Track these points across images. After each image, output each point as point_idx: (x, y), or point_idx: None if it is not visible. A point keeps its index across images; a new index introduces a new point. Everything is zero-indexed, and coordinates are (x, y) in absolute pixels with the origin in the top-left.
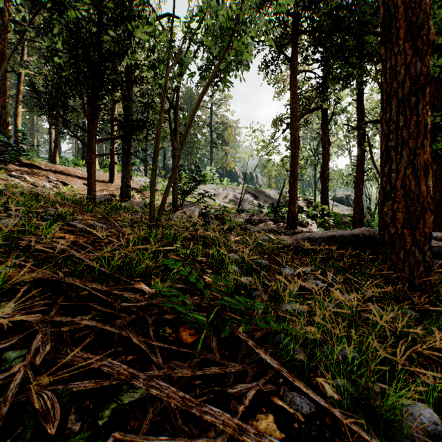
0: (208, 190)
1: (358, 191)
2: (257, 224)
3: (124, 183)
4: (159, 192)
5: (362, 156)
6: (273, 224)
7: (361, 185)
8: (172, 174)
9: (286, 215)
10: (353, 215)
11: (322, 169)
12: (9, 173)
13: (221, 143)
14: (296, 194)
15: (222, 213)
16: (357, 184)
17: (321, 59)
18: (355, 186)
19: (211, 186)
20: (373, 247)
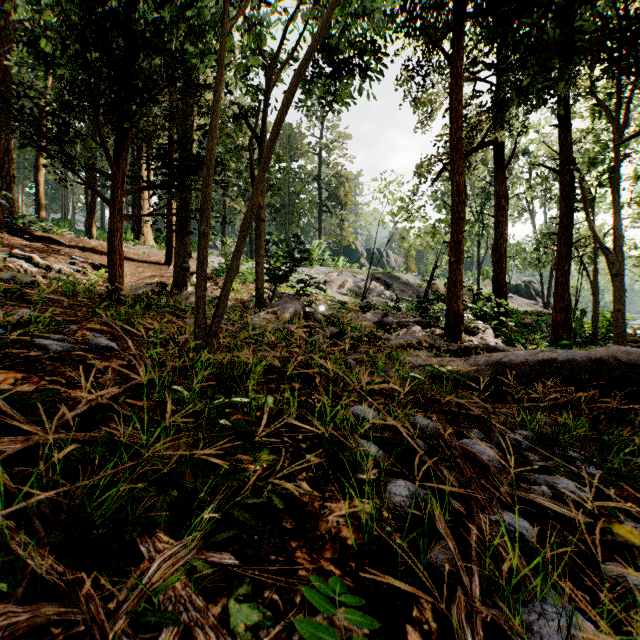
0: (315, 275)
1: (562, 275)
2: (395, 330)
3: (179, 264)
4: (241, 278)
5: (568, 217)
6: (420, 329)
7: (567, 265)
8: (240, 242)
9: (441, 315)
10: (554, 315)
11: (495, 241)
12: (10, 250)
13: (334, 206)
14: (461, 281)
15: (337, 313)
16: (560, 264)
17: (498, 61)
18: (556, 266)
19: (320, 269)
20: (638, 385)
